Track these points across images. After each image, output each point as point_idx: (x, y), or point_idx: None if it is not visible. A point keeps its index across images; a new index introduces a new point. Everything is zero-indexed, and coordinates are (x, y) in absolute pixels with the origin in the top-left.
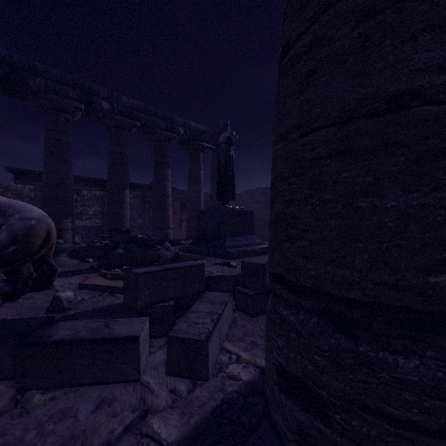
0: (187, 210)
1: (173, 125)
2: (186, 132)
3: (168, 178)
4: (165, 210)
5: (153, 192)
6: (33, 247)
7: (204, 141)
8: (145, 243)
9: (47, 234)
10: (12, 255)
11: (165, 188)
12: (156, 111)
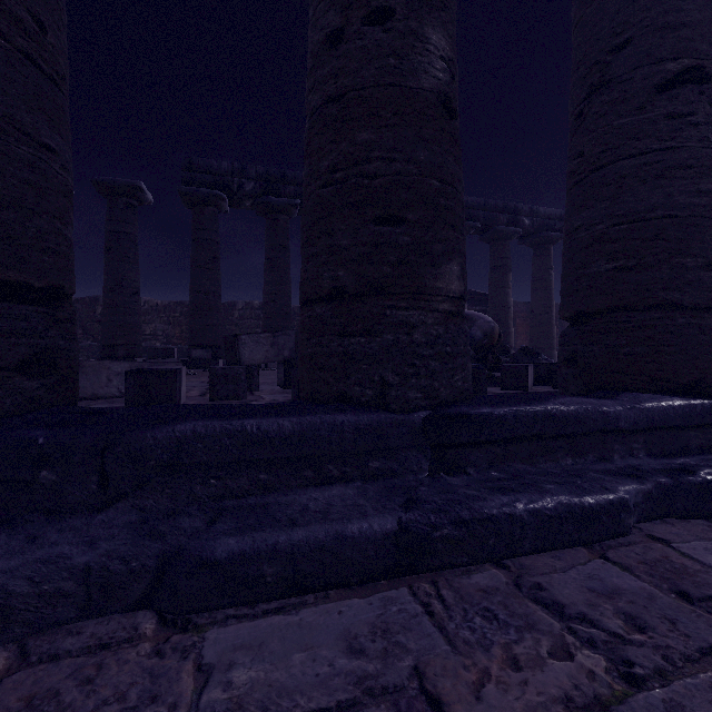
0: (531, 325)
1: (516, 217)
2: (532, 222)
3: (510, 284)
4: (506, 325)
5: (490, 304)
6: (494, 341)
7: (557, 229)
8: (528, 352)
9: (499, 333)
10: (485, 345)
11: (506, 298)
12: (496, 204)
